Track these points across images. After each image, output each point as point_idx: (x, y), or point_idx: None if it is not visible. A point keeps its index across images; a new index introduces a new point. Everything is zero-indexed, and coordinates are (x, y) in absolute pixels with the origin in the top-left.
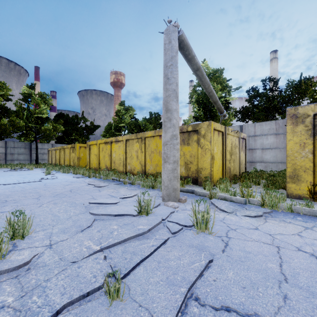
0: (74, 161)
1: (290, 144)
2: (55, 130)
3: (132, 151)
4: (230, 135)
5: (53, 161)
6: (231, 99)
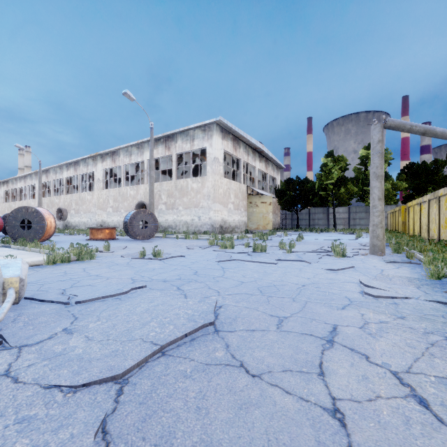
0: (400, 227)
1: None
2: (395, 189)
3: (431, 214)
4: None
5: (389, 226)
6: None
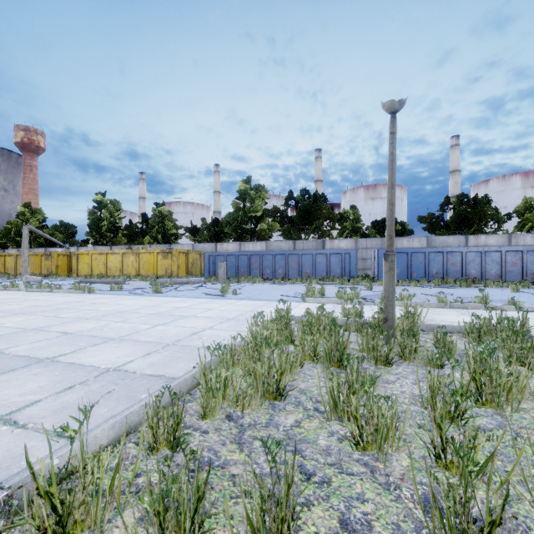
0: None
1: (74, 262)
2: None
3: (21, 262)
4: None
5: None
6: (119, 225)
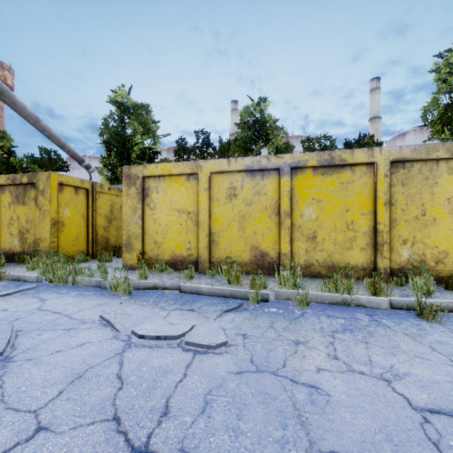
0: None
1: (125, 208)
2: None
3: None
4: (107, 195)
5: None
6: (158, 148)
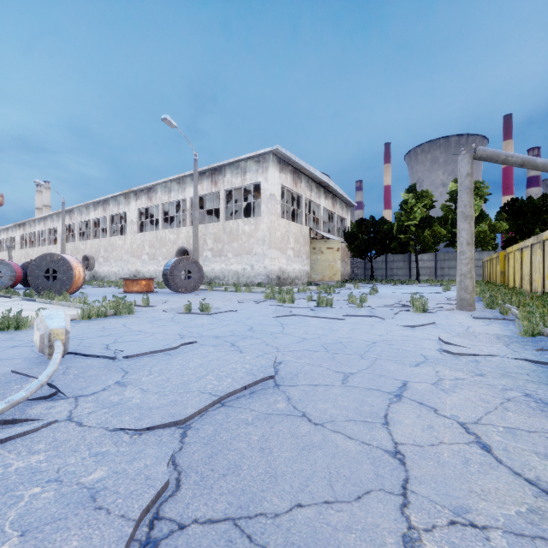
0: (498, 277)
1: None
2: (492, 231)
3: (535, 262)
4: None
5: (486, 277)
6: None
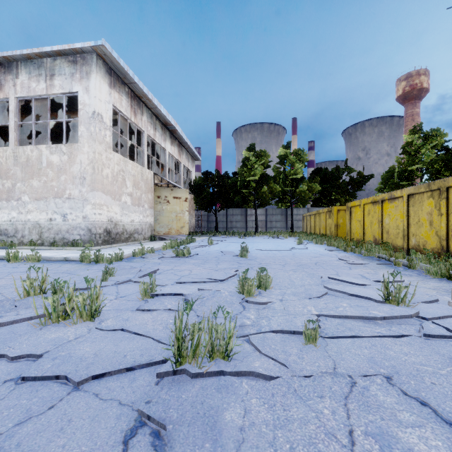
0: (331, 230)
1: None
2: (310, 191)
3: (419, 214)
4: None
5: (308, 229)
6: None
